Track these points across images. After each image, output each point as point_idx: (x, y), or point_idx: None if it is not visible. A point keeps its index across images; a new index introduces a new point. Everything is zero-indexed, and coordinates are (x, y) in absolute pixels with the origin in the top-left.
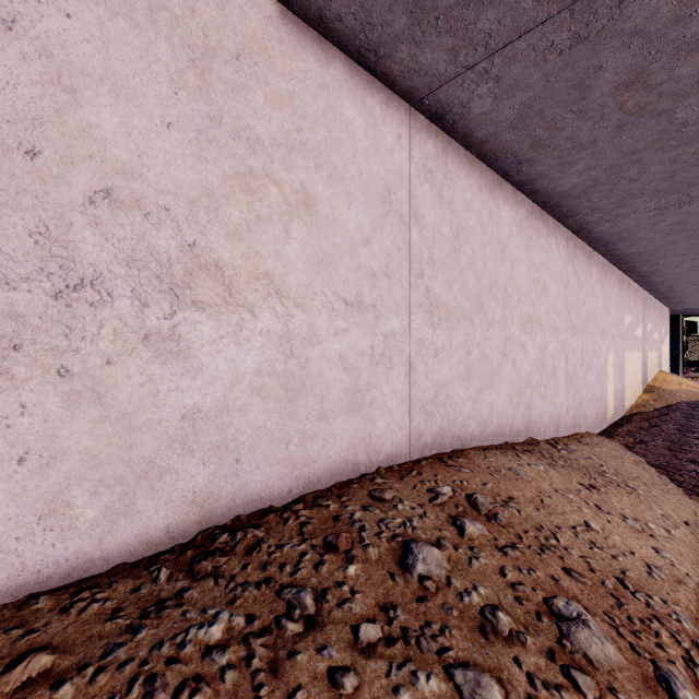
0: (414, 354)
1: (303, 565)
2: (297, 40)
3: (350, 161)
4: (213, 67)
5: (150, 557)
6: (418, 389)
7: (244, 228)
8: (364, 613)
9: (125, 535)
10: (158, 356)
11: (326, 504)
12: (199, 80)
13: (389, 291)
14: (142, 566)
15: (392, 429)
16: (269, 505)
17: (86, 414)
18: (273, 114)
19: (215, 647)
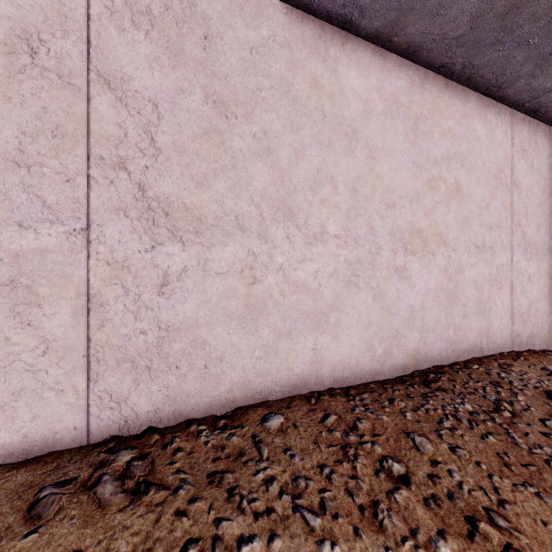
0: (514, 279)
1: (488, 391)
2: (452, 95)
3: (478, 157)
4: (418, 126)
5: (398, 377)
6: (517, 303)
7: (430, 209)
8: (541, 415)
9: (389, 364)
10: (399, 279)
11: (475, 367)
12: (413, 136)
13: (499, 237)
14: (398, 380)
15: (501, 329)
16: (440, 363)
17: (378, 305)
18: (442, 142)
19: (472, 411)
